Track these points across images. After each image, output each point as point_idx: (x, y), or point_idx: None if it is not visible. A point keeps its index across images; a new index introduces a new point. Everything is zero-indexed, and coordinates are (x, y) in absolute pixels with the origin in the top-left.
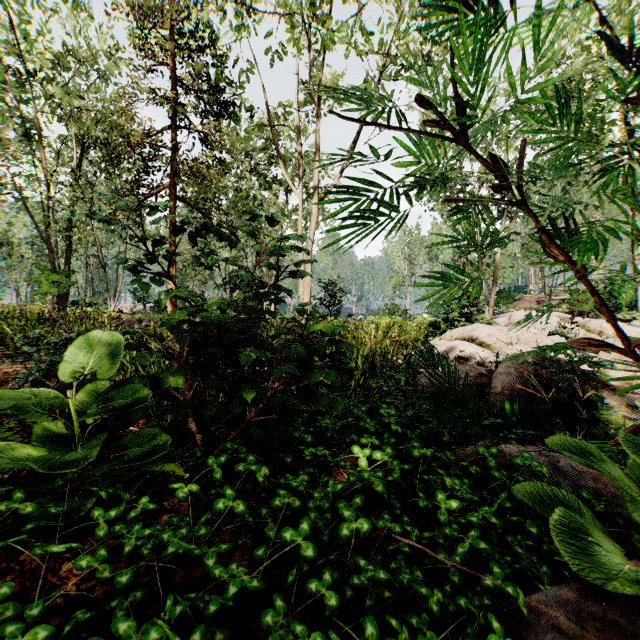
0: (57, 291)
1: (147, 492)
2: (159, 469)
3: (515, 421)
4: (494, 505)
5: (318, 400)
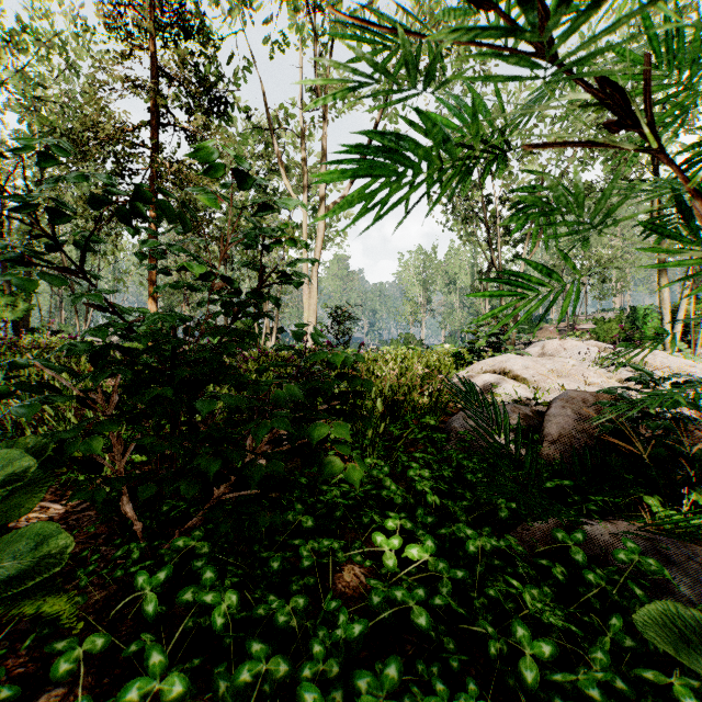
0: (12, 316)
1: (28, 637)
2: (38, 607)
3: (585, 481)
4: (604, 640)
5: (322, 470)
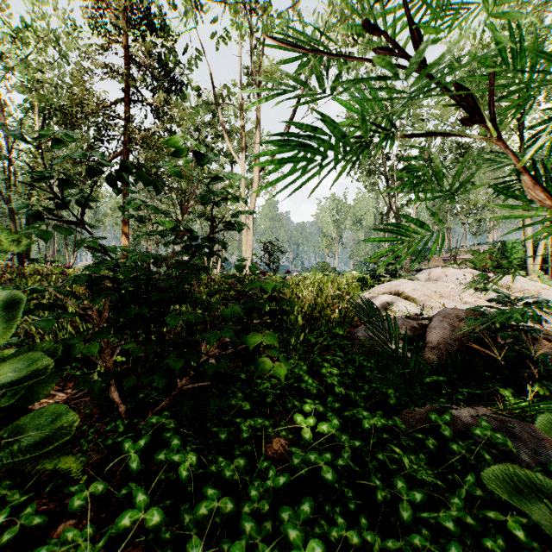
0: (17, 249)
1: (48, 486)
2: (57, 463)
3: (456, 377)
4: (461, 491)
5: (257, 367)
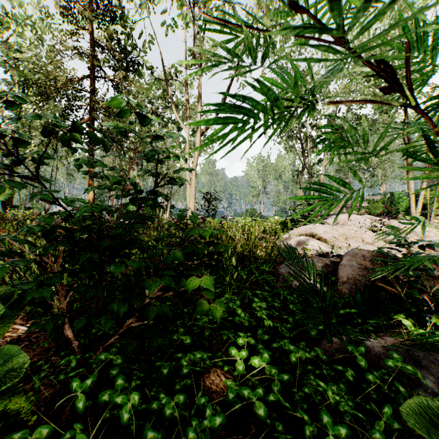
0: (1, 198)
1: None
2: (4, 407)
3: (365, 309)
4: (380, 423)
5: (195, 308)
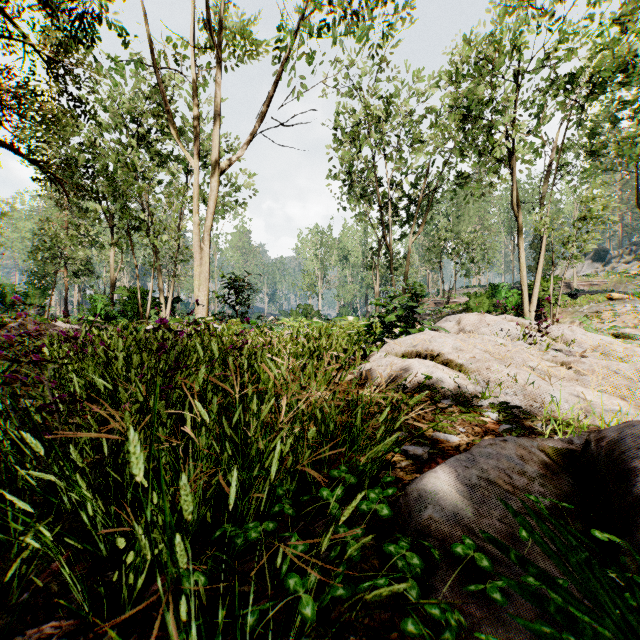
0: None
1: None
2: None
3: None
4: None
5: None
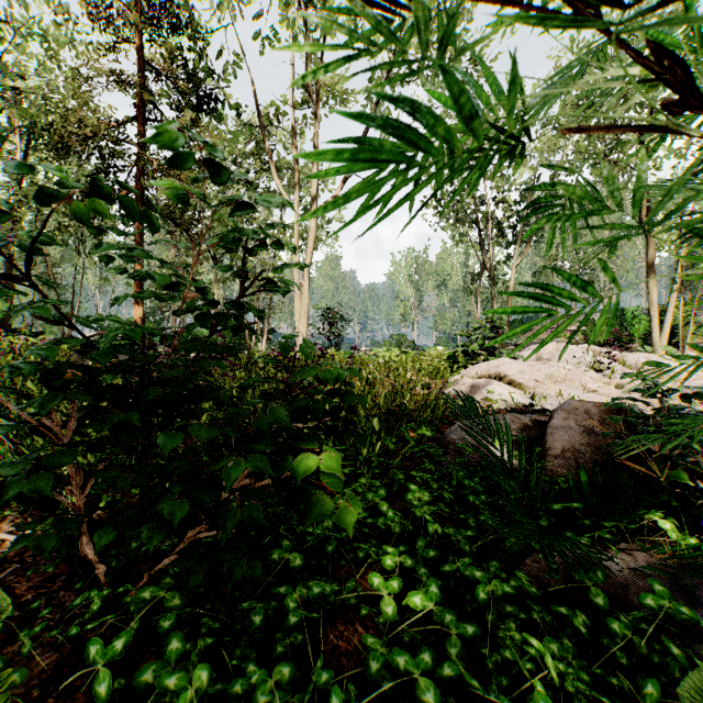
0: None
1: None
2: None
3: (594, 502)
4: None
5: (311, 508)
